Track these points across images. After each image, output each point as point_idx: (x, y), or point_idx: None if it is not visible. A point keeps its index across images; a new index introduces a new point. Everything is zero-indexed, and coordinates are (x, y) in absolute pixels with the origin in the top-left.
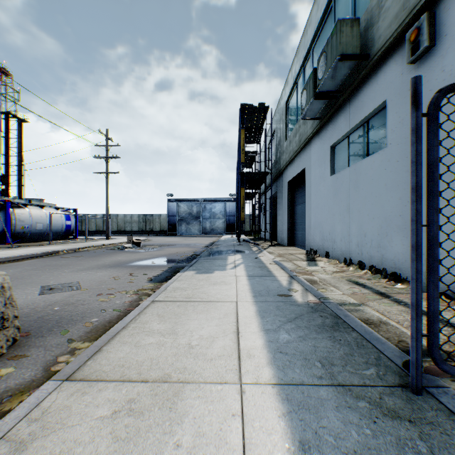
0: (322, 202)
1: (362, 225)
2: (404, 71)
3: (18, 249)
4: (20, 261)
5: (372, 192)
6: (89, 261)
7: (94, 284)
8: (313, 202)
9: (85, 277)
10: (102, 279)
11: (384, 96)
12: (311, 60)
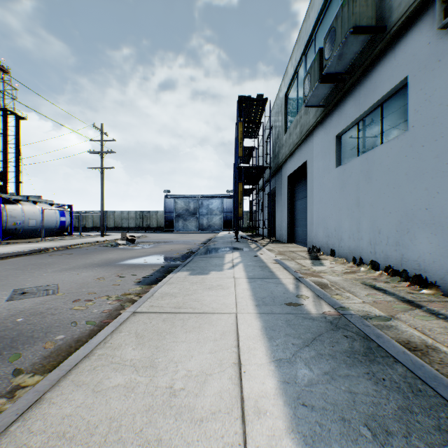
0: (326, 196)
1: (375, 221)
2: (432, 39)
3: (6, 246)
4: (4, 260)
5: (388, 183)
6: (78, 260)
7: (75, 287)
8: (315, 196)
9: (67, 278)
10: (85, 280)
11: (405, 72)
12: (313, 45)
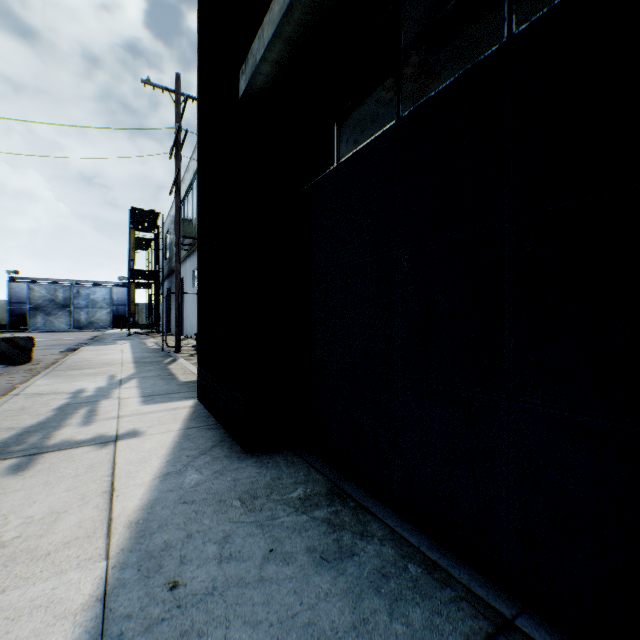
0: (190, 303)
1: None
2: None
3: None
4: None
5: None
6: None
7: None
8: (187, 302)
9: None
10: None
11: None
12: (186, 202)
